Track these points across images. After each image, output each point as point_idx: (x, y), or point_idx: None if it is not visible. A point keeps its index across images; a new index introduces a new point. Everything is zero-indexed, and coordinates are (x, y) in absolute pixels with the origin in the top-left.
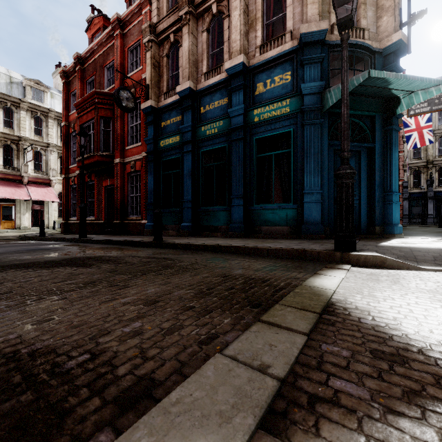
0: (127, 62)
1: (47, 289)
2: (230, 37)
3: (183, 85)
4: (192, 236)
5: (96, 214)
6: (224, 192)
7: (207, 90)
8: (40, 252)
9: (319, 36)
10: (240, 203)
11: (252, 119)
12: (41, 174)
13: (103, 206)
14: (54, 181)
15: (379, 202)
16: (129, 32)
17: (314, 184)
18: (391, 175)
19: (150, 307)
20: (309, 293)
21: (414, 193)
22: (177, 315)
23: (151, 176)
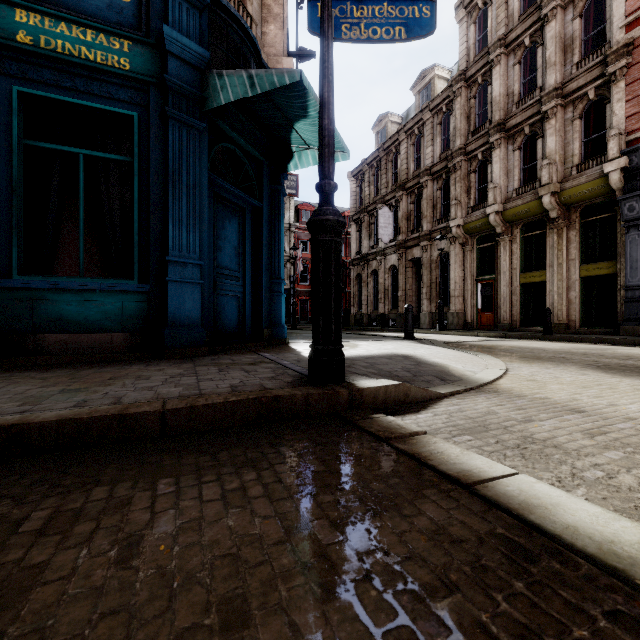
0: None
1: None
2: None
3: None
4: None
5: None
6: None
7: None
8: None
9: None
10: None
11: (7, 30)
12: None
13: None
14: None
15: (267, 293)
16: None
17: (188, 247)
18: (280, 255)
19: None
20: None
21: None
22: None
23: None
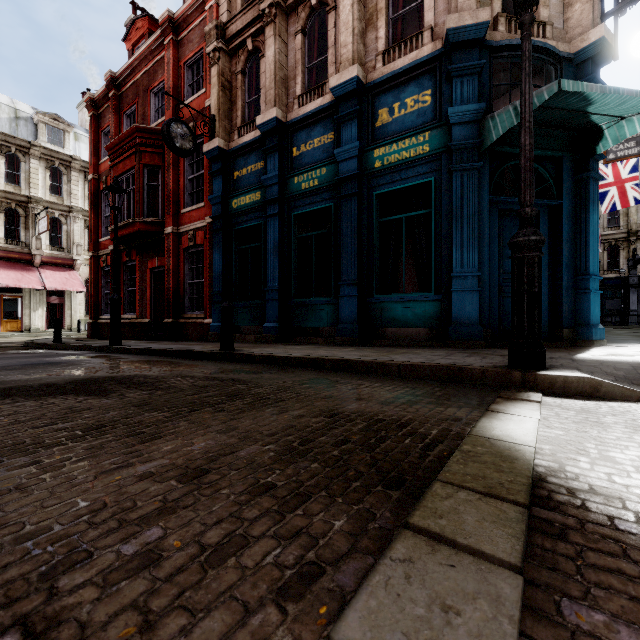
0: (183, 83)
1: (15, 442)
2: (337, 40)
3: (266, 114)
4: (279, 343)
5: (138, 310)
6: (328, 276)
7: (302, 121)
8: (41, 368)
9: (476, 33)
10: (353, 292)
11: (371, 164)
12: (61, 251)
13: (148, 298)
14: (80, 262)
15: (568, 291)
16: (186, 37)
17: (468, 263)
18: (587, 248)
19: (190, 486)
20: (492, 455)
21: (608, 279)
22: (240, 509)
23: (219, 253)
